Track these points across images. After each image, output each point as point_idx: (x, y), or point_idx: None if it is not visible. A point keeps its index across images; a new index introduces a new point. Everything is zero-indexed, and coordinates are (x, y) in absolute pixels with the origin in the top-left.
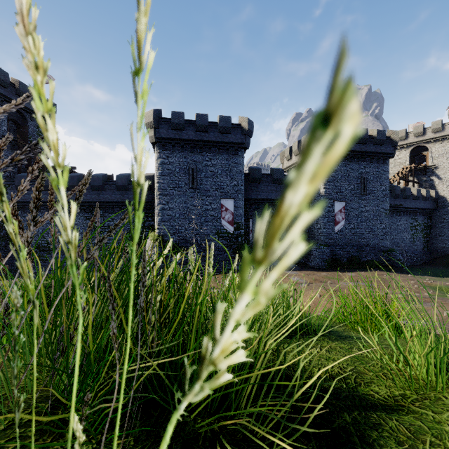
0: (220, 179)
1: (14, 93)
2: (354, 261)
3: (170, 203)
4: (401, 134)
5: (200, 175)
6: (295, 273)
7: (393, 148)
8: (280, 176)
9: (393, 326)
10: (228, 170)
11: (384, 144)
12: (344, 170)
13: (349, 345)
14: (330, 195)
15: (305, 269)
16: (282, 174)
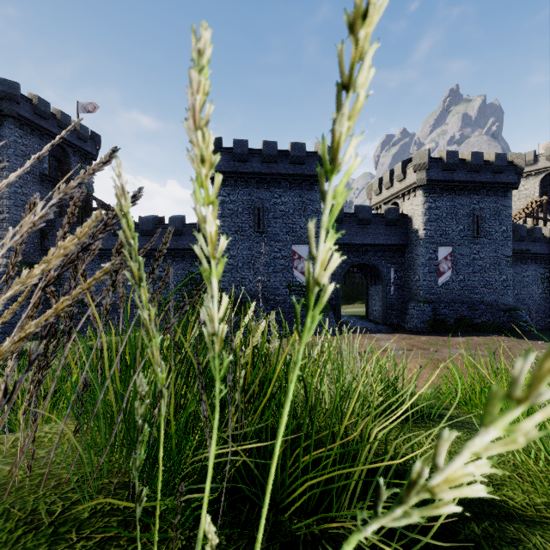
0: (292, 221)
1: (55, 125)
2: (464, 322)
3: (231, 250)
4: (528, 157)
5: (267, 216)
6: (387, 336)
7: (518, 176)
8: (367, 215)
9: (526, 412)
10: (301, 209)
11: (504, 171)
12: (450, 206)
13: (469, 435)
14: (432, 238)
15: (399, 332)
16: (369, 212)
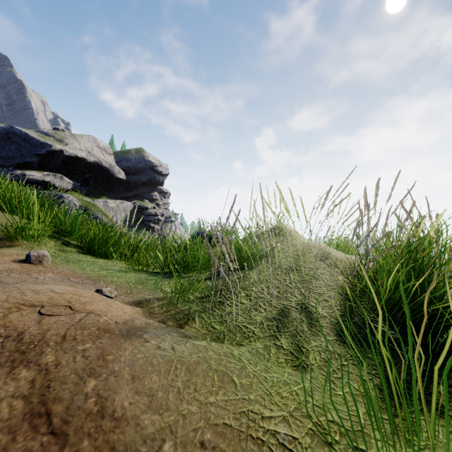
0: None
1: None
2: None
3: None
4: None
5: None
6: None
7: None
8: None
9: None
10: None
11: None
12: None
13: None
14: None
15: None
16: None
